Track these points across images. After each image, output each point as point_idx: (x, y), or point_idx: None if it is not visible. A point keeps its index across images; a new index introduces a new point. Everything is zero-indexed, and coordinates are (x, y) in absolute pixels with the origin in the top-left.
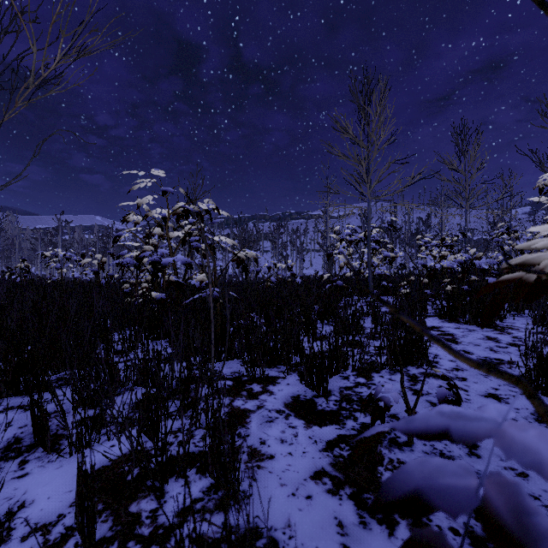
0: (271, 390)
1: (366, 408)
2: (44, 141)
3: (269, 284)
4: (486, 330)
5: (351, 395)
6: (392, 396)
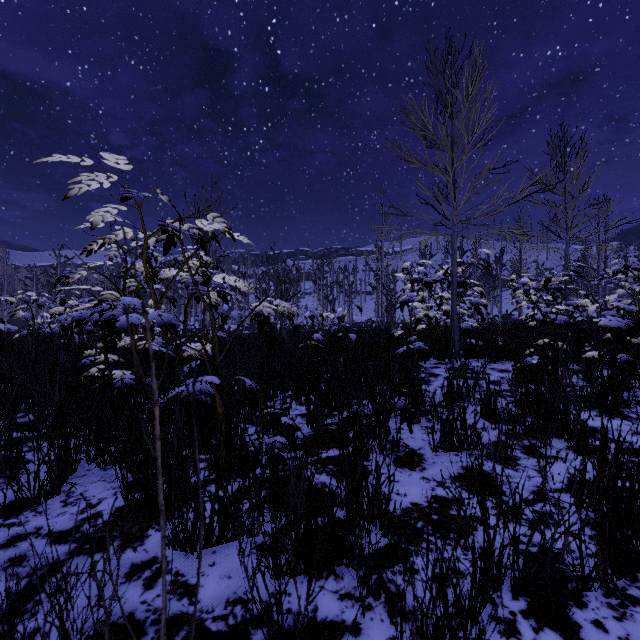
0: None
1: None
2: None
3: (312, 343)
4: None
5: None
6: None
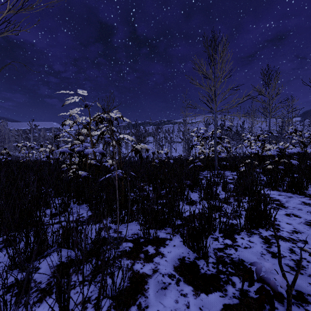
0: (162, 252)
1: (249, 284)
2: (2, 69)
3: (154, 164)
4: (300, 196)
5: (224, 257)
6: (277, 279)
